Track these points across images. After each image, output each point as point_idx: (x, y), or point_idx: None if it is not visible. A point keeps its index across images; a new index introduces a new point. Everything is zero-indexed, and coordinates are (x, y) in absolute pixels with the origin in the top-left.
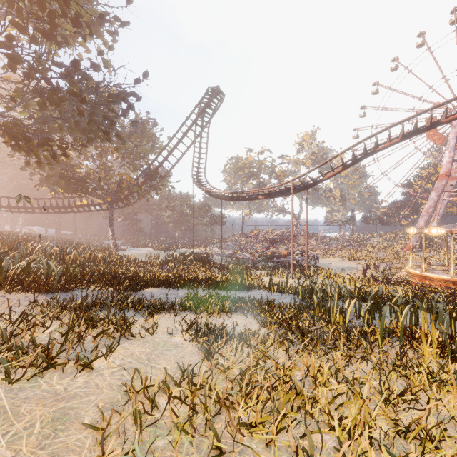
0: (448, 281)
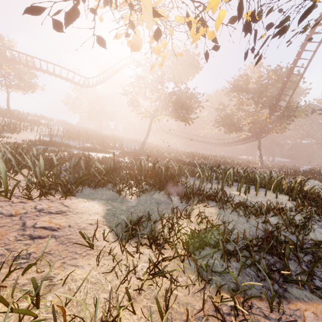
0: None
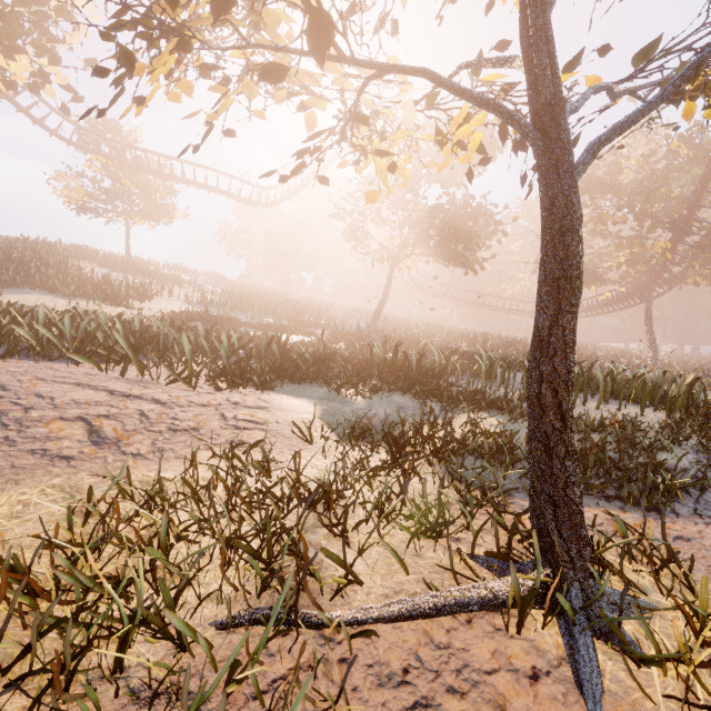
0: None
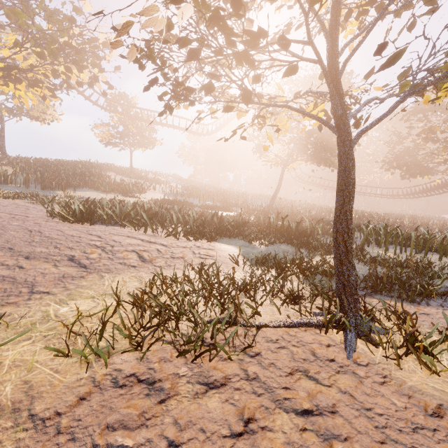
0: None
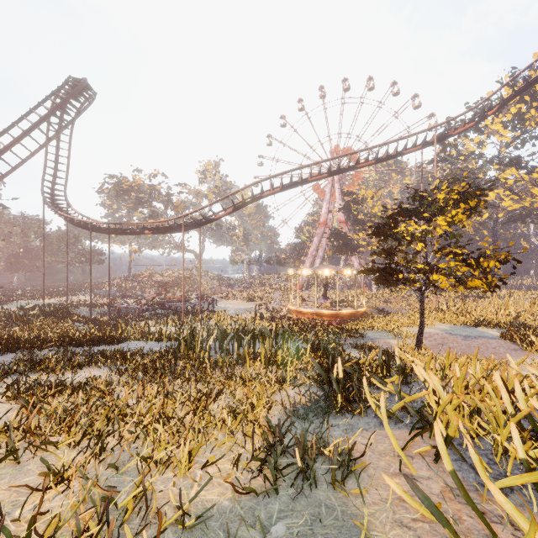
0: (313, 314)
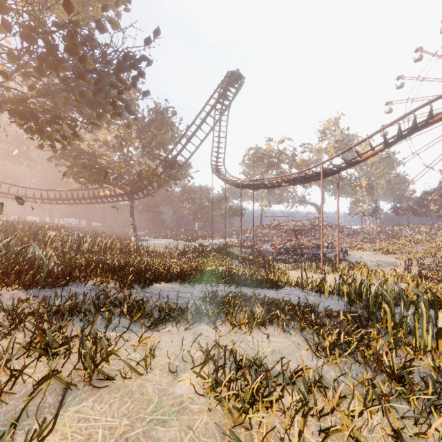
0: None
